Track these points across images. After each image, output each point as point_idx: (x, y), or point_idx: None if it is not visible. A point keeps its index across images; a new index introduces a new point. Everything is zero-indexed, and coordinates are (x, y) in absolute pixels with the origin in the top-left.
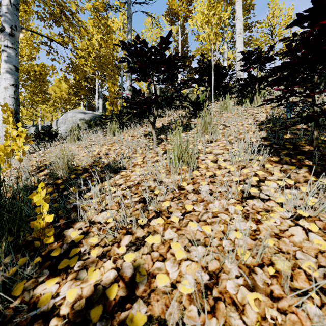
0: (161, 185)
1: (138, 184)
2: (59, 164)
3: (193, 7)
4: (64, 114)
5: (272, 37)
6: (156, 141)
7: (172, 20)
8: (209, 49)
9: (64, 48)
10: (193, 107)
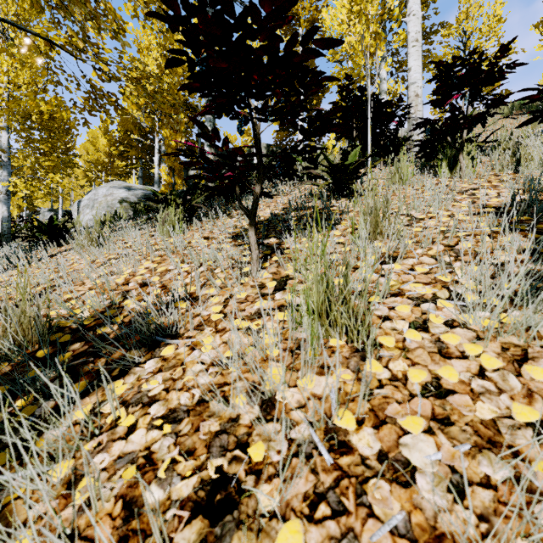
0: (270, 419)
1: (202, 406)
2: (5, 322)
3: (324, 3)
4: (92, 190)
5: (465, 55)
6: (257, 256)
7: (288, 26)
8: (361, 66)
9: (76, 59)
10: (334, 176)
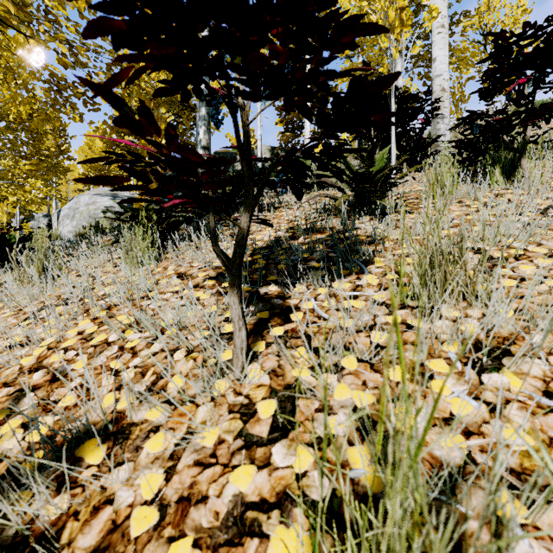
0: None
1: None
2: None
3: None
4: (74, 198)
5: (485, 50)
6: (243, 340)
7: None
8: (383, 50)
9: (26, 37)
10: (356, 187)
